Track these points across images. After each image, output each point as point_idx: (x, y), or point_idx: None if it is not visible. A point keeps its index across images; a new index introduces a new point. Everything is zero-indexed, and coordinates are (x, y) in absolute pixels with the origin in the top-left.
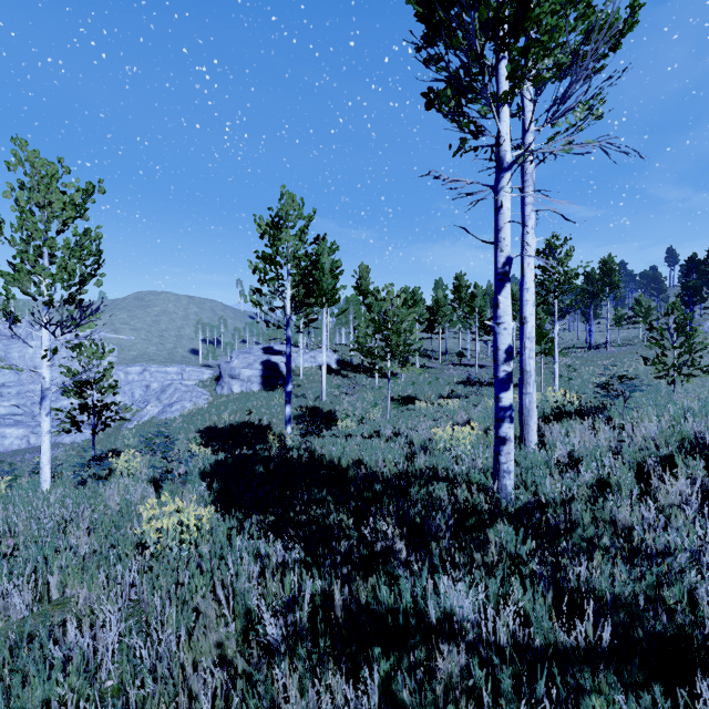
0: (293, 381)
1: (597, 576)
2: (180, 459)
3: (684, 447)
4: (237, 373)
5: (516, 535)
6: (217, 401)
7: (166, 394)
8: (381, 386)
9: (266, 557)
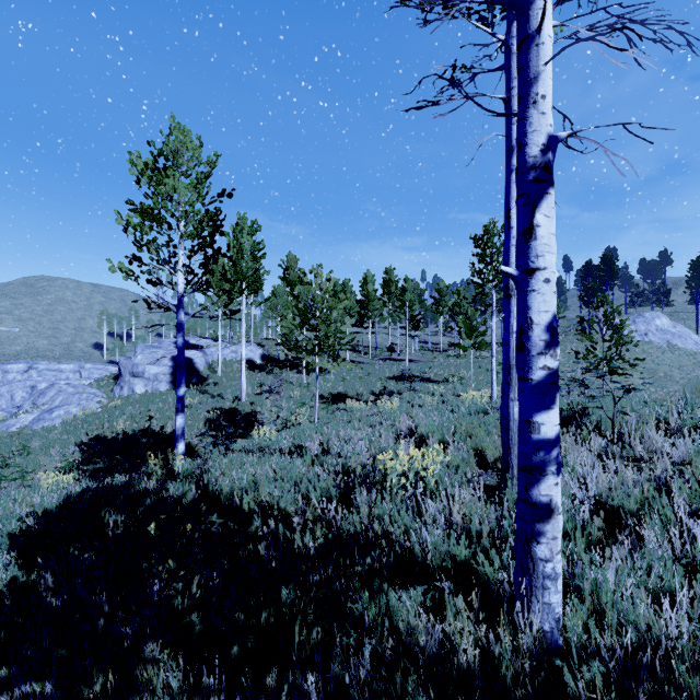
0: (209, 379)
1: None
2: None
3: None
4: (141, 371)
5: None
6: (113, 404)
7: (46, 398)
8: (310, 382)
9: None
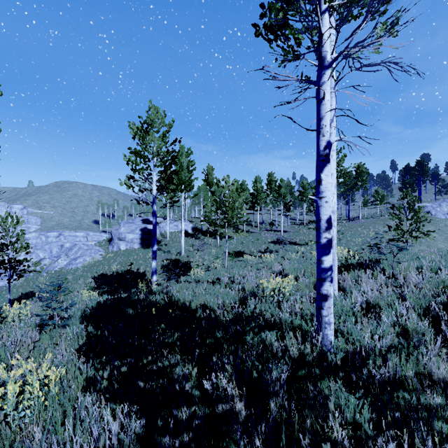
0: (162, 242)
1: (437, 445)
2: (60, 307)
3: (445, 292)
4: (123, 237)
5: (346, 390)
6: (109, 256)
7: (72, 251)
8: (221, 244)
9: (99, 441)
